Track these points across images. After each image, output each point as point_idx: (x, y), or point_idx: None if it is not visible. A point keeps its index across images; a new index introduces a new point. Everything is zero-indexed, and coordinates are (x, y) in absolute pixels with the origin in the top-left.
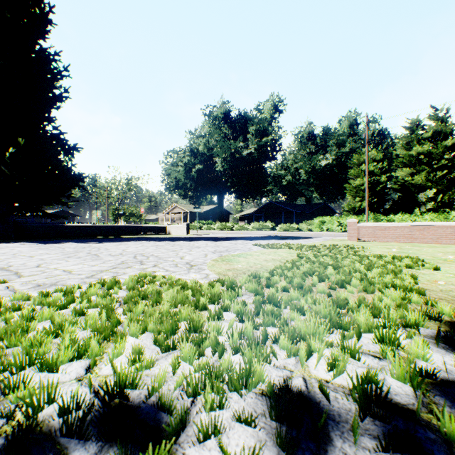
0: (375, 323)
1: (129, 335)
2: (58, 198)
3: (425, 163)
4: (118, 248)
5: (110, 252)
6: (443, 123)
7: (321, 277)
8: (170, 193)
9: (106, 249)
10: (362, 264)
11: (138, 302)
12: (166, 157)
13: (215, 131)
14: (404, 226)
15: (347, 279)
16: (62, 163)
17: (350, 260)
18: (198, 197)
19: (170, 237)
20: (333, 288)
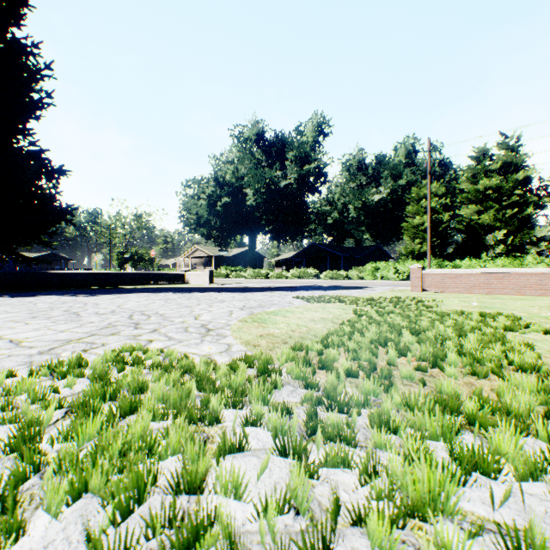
0: (539, 457)
1: (12, 539)
2: (37, 236)
3: (493, 199)
4: (112, 303)
5: (99, 308)
6: (513, 153)
7: (400, 350)
8: (190, 232)
9: (96, 304)
10: (448, 327)
11: (98, 409)
12: (185, 187)
13: (245, 157)
14: (480, 273)
15: (439, 352)
16: (45, 190)
17: (429, 320)
18: (225, 237)
19: (188, 288)
20: (422, 369)
